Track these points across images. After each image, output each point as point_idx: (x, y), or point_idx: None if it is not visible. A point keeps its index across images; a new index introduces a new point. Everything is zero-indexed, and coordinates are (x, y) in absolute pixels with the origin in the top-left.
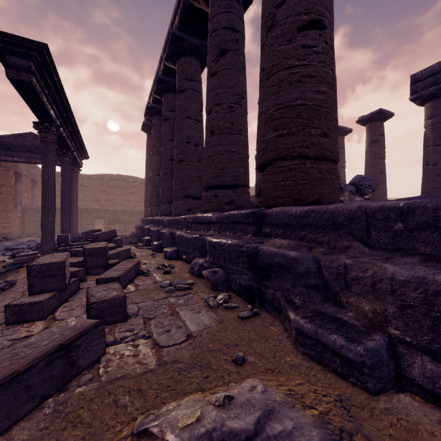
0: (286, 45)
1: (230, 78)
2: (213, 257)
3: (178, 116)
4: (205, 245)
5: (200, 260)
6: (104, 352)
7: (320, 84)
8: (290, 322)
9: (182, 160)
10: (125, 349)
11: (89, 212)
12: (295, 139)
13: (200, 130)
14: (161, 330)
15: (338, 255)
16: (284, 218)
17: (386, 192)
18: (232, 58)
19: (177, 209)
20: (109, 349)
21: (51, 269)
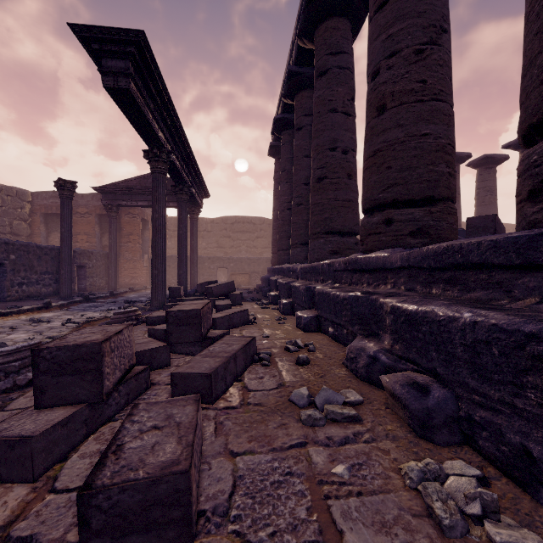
0: None
1: None
2: (407, 345)
3: (317, 112)
4: (379, 315)
5: (368, 343)
6: None
7: None
8: None
9: (324, 178)
10: None
11: (212, 261)
12: None
13: (351, 128)
14: None
15: None
16: None
17: None
18: None
19: (315, 252)
20: None
21: (75, 357)
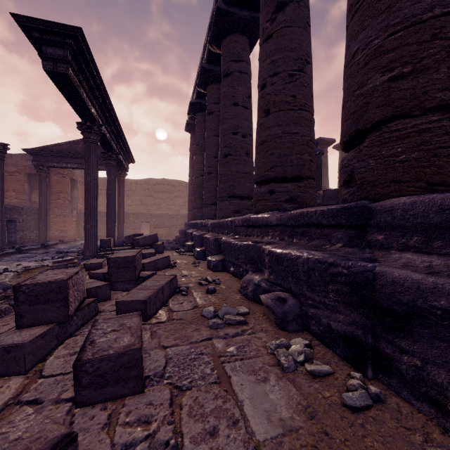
0: None
1: (291, 37)
2: (276, 275)
3: (224, 104)
4: (262, 256)
5: (255, 276)
6: None
7: None
8: None
9: (228, 155)
10: None
11: (136, 216)
12: (430, 77)
13: (249, 118)
14: (199, 428)
15: None
16: (428, 214)
17: None
18: (293, 12)
19: (222, 211)
20: None
21: (47, 290)
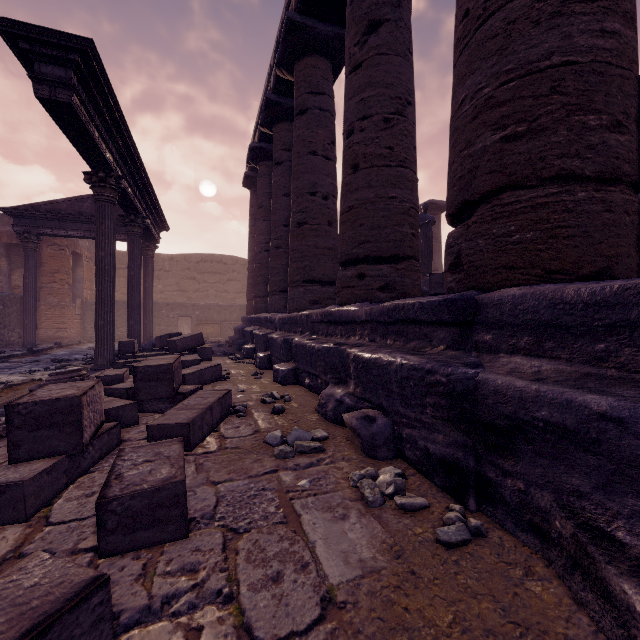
0: None
1: (386, 69)
2: (364, 387)
3: (297, 152)
4: (346, 363)
5: (337, 390)
6: None
7: (606, 15)
8: (615, 604)
9: (303, 223)
10: None
11: (171, 308)
12: (547, 140)
13: (332, 173)
14: (260, 574)
15: None
16: (539, 309)
17: None
18: (390, 35)
19: (295, 301)
20: (126, 639)
21: (53, 411)
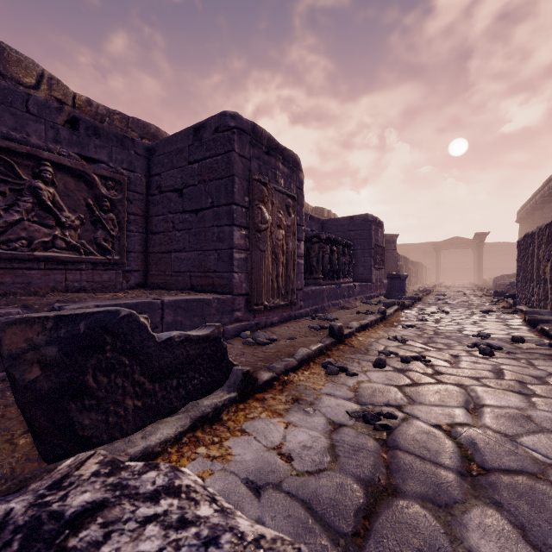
0: None
1: None
2: None
3: None
4: None
5: None
6: None
7: None
8: None
9: None
10: None
11: None
12: None
13: None
14: None
15: None
16: None
17: None
18: None
19: None
20: None
21: None
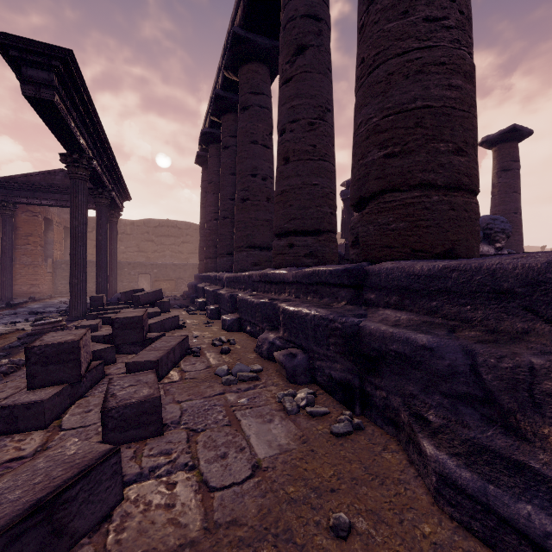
0: (398, 20)
1: (311, 84)
2: (290, 332)
3: (241, 141)
4: (277, 314)
5: (271, 334)
6: (120, 498)
7: (452, 75)
8: (423, 456)
9: (246, 199)
10: (154, 492)
11: (133, 266)
12: (413, 159)
13: (270, 159)
14: (213, 454)
15: (511, 347)
16: (401, 278)
17: (521, 239)
18: (313, 57)
19: (239, 263)
20: (129, 490)
21: (59, 351)
